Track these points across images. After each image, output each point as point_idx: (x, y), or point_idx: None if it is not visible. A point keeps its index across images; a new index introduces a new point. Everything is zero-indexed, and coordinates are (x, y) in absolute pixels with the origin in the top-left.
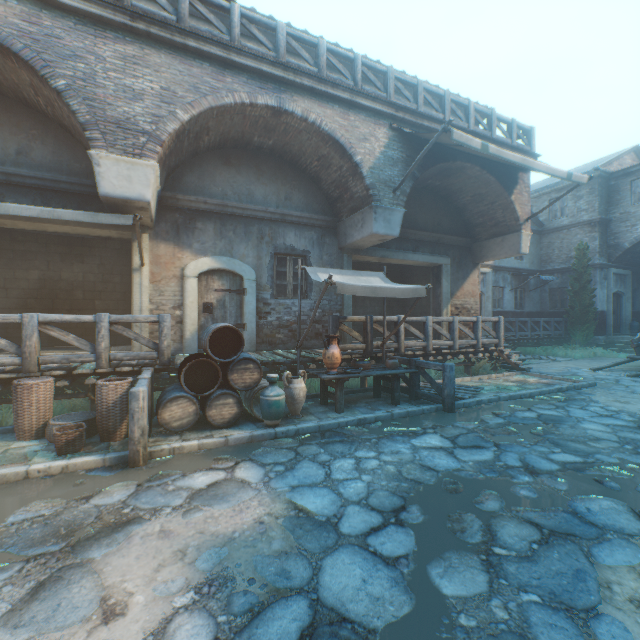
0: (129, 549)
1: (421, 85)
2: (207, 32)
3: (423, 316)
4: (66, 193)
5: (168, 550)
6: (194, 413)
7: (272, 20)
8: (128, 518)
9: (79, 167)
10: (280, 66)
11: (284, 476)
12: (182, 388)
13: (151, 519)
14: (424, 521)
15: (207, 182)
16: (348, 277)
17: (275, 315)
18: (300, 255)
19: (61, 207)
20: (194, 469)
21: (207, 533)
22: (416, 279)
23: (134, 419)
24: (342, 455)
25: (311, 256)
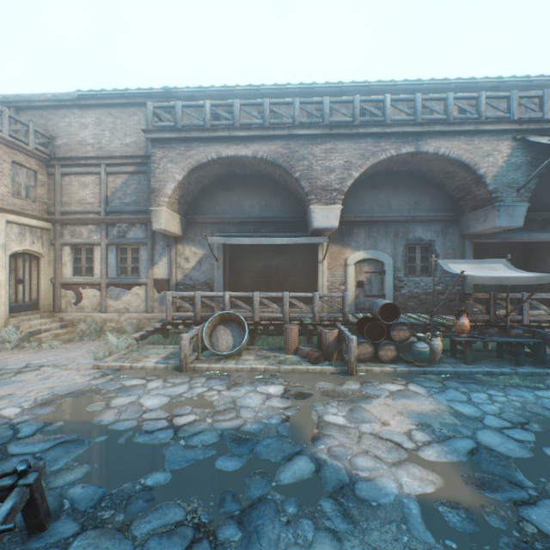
0: (375, 406)
1: (547, 94)
2: (369, 120)
3: (549, 293)
4: (286, 223)
5: (393, 411)
6: (371, 352)
7: (405, 81)
8: (366, 395)
9: (292, 207)
10: (417, 125)
11: (440, 394)
12: (362, 337)
13: (377, 398)
14: (541, 431)
15: (360, 202)
16: (473, 265)
17: (406, 288)
18: (426, 244)
19: (284, 231)
20: (384, 381)
21: (408, 409)
22: (543, 252)
23: (351, 351)
24: (476, 390)
25: (435, 244)
